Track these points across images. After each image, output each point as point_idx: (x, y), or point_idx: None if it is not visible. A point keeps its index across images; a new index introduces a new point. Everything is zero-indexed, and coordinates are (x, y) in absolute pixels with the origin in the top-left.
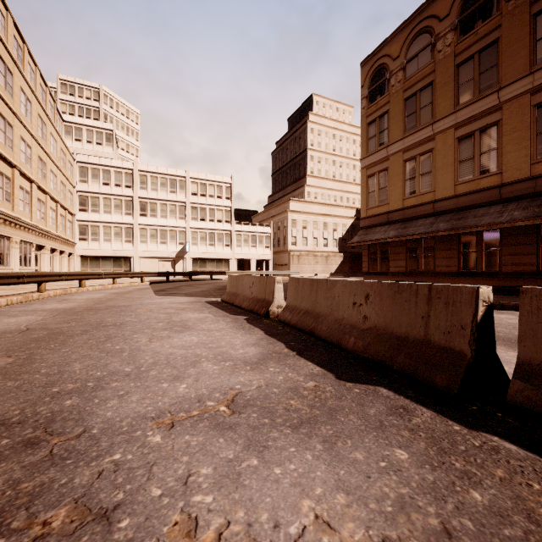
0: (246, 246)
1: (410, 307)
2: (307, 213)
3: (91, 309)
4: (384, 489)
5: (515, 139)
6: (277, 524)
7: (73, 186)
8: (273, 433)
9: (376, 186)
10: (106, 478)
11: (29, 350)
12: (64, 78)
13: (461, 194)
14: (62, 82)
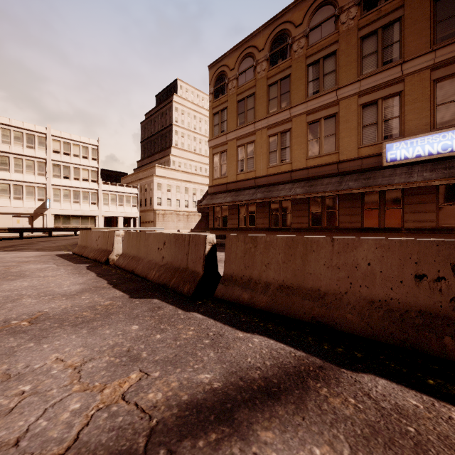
0: (113, 205)
1: (182, 249)
2: (171, 179)
3: None
4: (109, 342)
5: (298, 142)
6: (28, 366)
7: None
8: (57, 330)
9: (219, 163)
10: None
11: None
12: None
13: (270, 174)
14: None
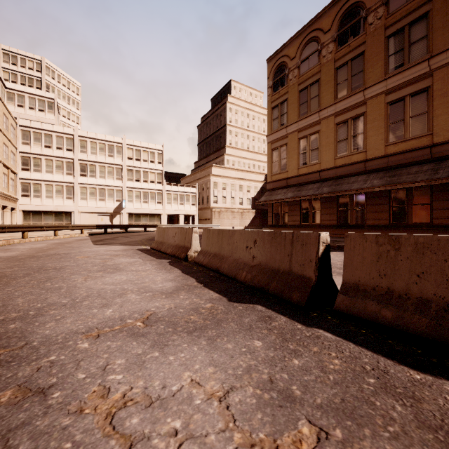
0: (175, 204)
1: (281, 248)
2: (226, 177)
3: (32, 257)
4: (240, 363)
5: (375, 127)
6: (164, 386)
7: (15, 148)
8: (174, 336)
9: (278, 158)
10: (43, 371)
11: None
12: (7, 48)
13: (338, 166)
14: (4, 52)
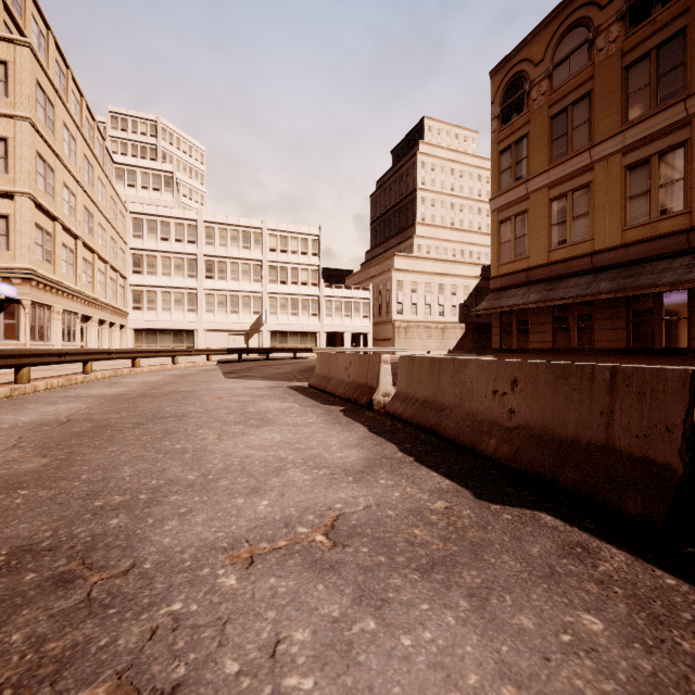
0: (337, 316)
1: (581, 398)
2: (417, 273)
3: (145, 395)
4: (575, 683)
5: None
6: None
7: (125, 243)
8: (394, 578)
9: (511, 235)
10: (161, 641)
11: (68, 448)
12: (115, 110)
13: (631, 242)
14: (112, 115)
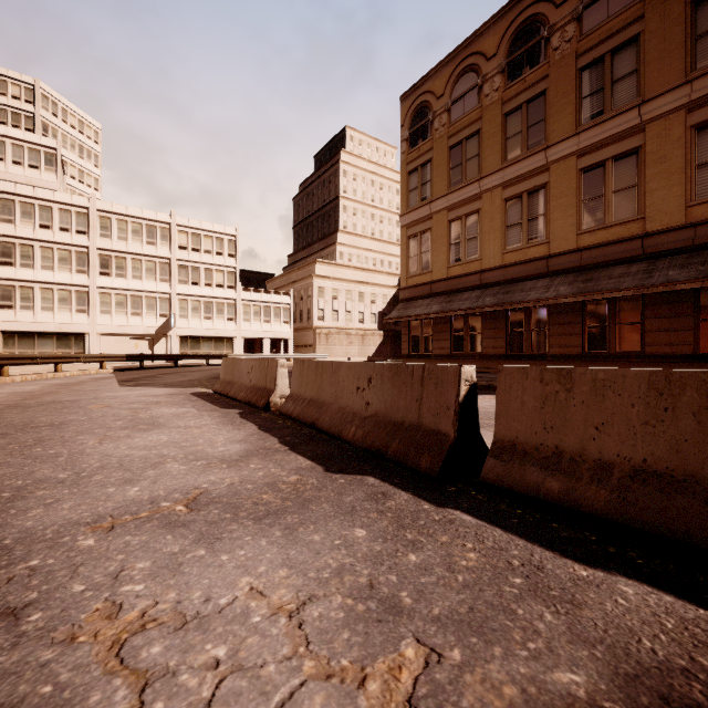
0: (256, 321)
1: (407, 390)
2: (339, 280)
3: (15, 406)
4: (328, 562)
5: (562, 205)
6: (208, 599)
7: None
8: (232, 526)
9: (418, 250)
10: (17, 583)
11: None
12: None
13: (508, 264)
14: None
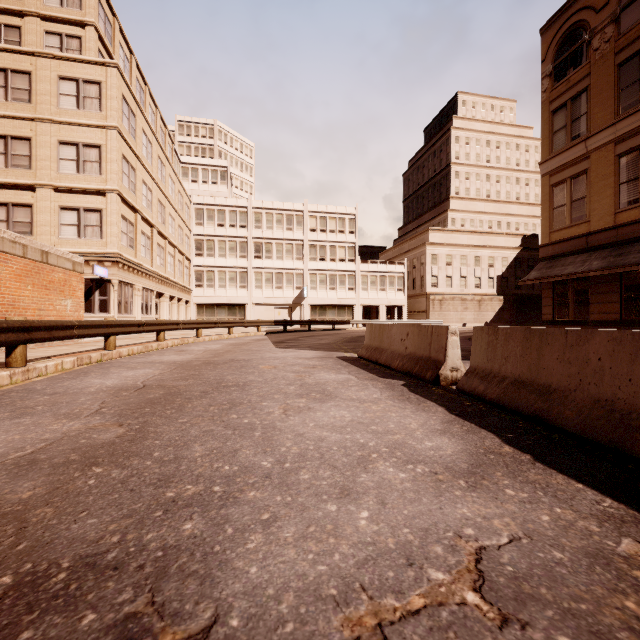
0: (373, 290)
1: None
2: (453, 246)
3: (208, 363)
4: None
5: None
6: None
7: (189, 230)
8: None
9: (566, 199)
10: None
11: (142, 416)
12: (182, 119)
13: None
14: (179, 124)
